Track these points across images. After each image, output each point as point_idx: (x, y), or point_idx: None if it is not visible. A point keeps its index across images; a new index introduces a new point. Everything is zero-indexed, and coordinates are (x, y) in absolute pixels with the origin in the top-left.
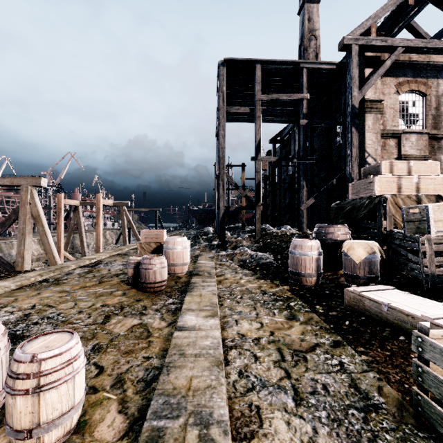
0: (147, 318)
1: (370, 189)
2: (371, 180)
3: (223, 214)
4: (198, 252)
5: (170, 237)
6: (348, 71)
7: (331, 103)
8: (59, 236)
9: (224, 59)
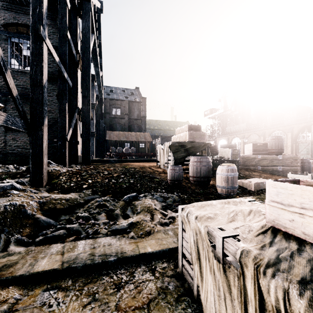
0: None
1: (203, 138)
2: (203, 134)
3: None
4: None
5: None
6: (86, 21)
7: None
8: None
9: None
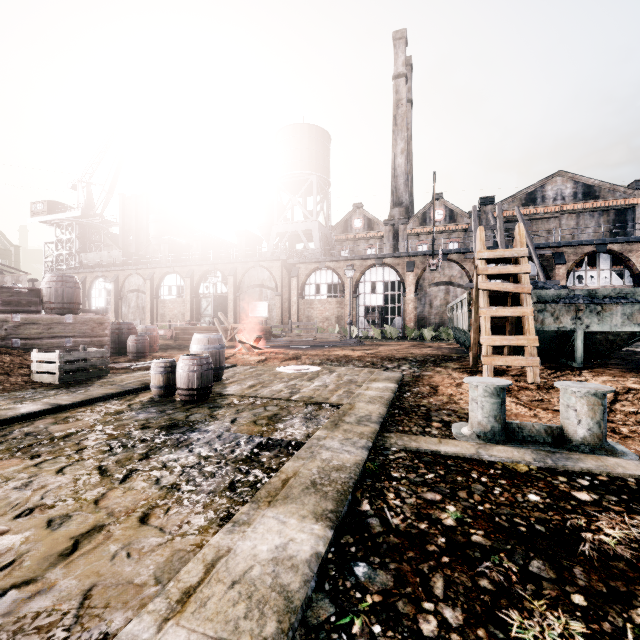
0: (38, 428)
1: None
2: None
3: None
4: None
5: None
6: None
7: None
8: None
9: None
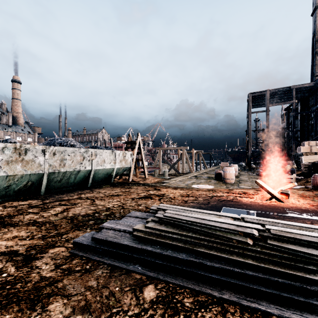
0: None
1: (300, 150)
2: (300, 147)
3: (250, 157)
4: (238, 171)
5: (232, 164)
6: None
7: (316, 97)
8: (178, 165)
9: (250, 93)
